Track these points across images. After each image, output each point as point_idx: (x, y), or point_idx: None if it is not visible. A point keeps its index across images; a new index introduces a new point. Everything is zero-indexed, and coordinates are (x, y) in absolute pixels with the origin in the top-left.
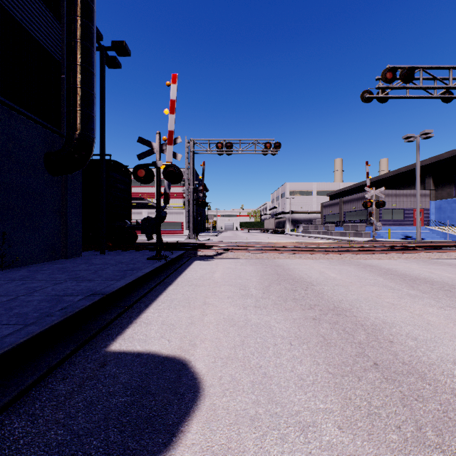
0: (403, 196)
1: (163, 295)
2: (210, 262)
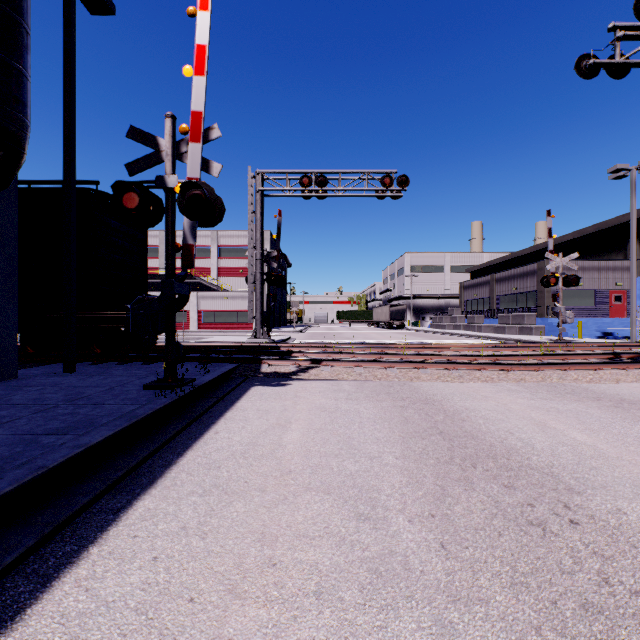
0: (594, 270)
1: (78, 568)
2: (283, 390)
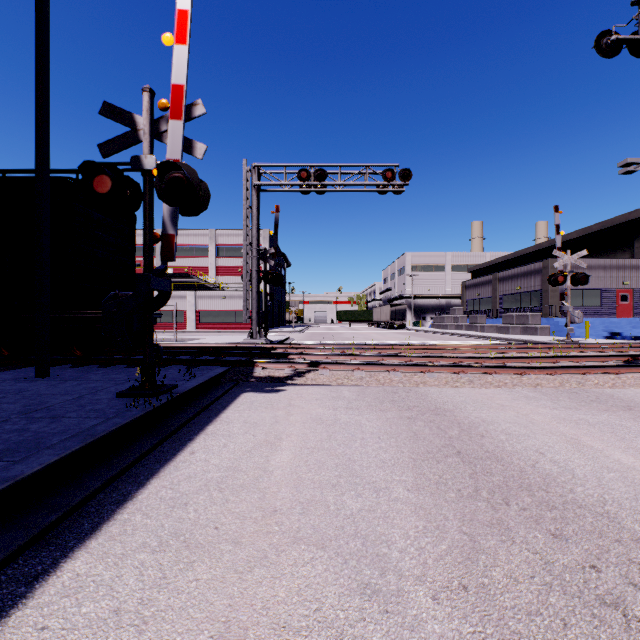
0: (600, 268)
1: None
2: (276, 398)
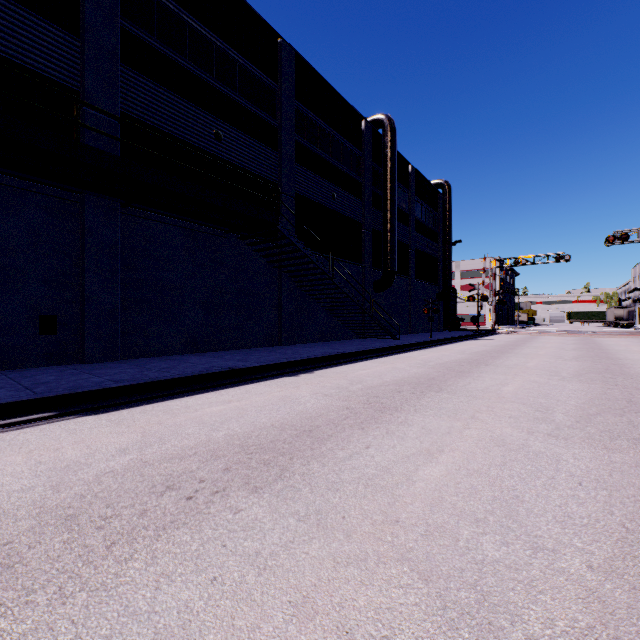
0: None
1: (484, 337)
2: (502, 335)
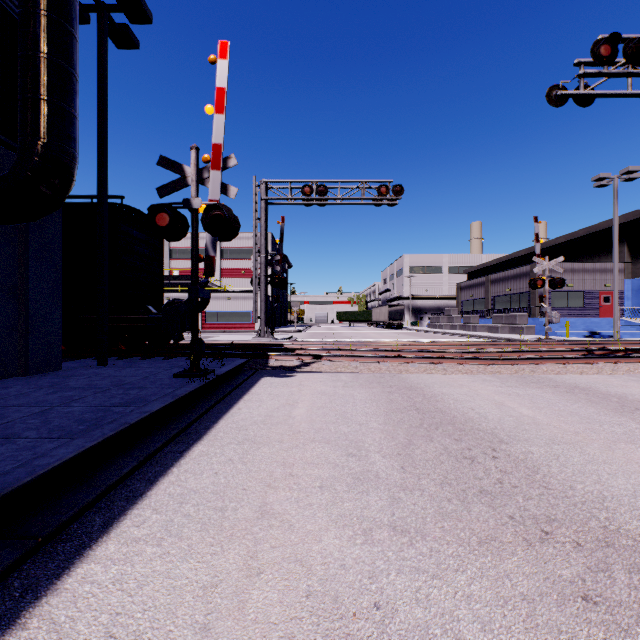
0: (584, 272)
1: (169, 477)
2: (289, 380)
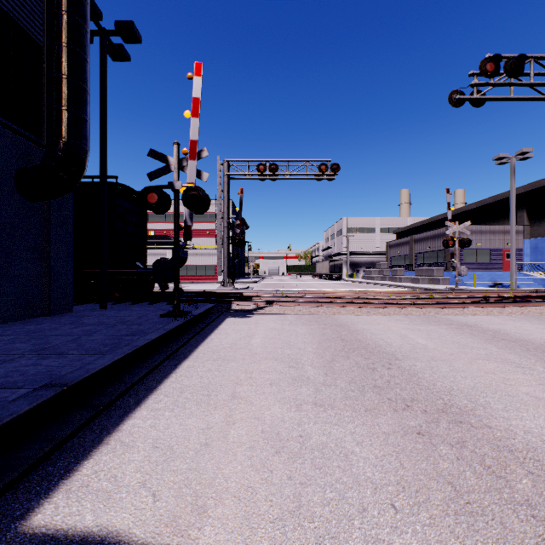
0: (490, 233)
1: (170, 378)
2: (248, 320)
